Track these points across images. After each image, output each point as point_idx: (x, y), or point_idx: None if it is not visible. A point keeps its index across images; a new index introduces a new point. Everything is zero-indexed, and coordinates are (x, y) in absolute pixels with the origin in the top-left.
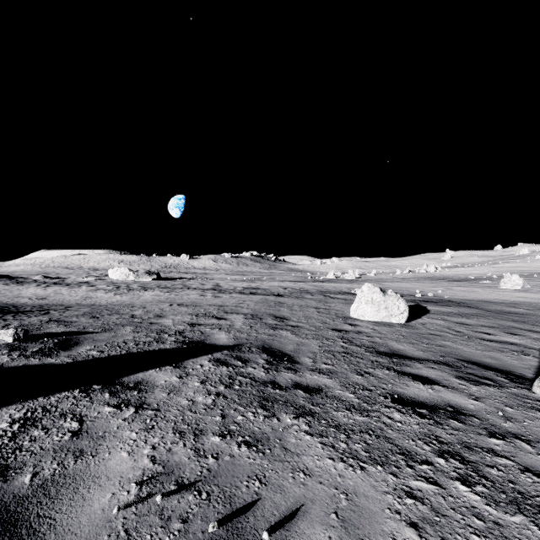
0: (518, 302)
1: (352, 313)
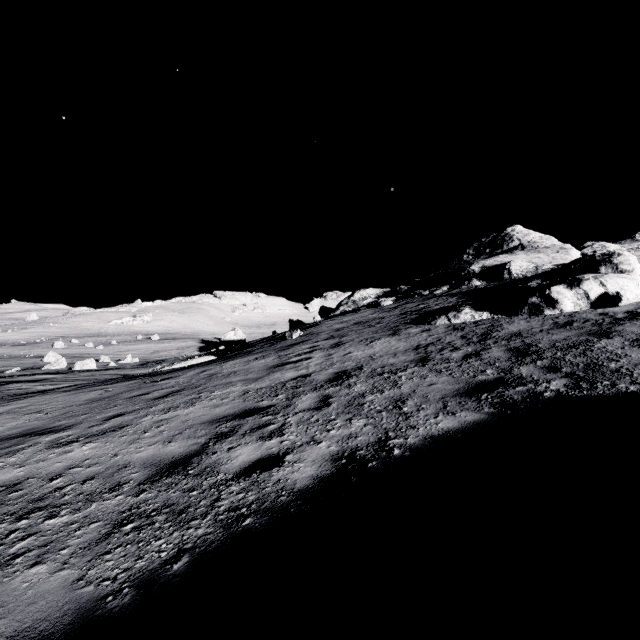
0: (74, 353)
1: (46, 361)
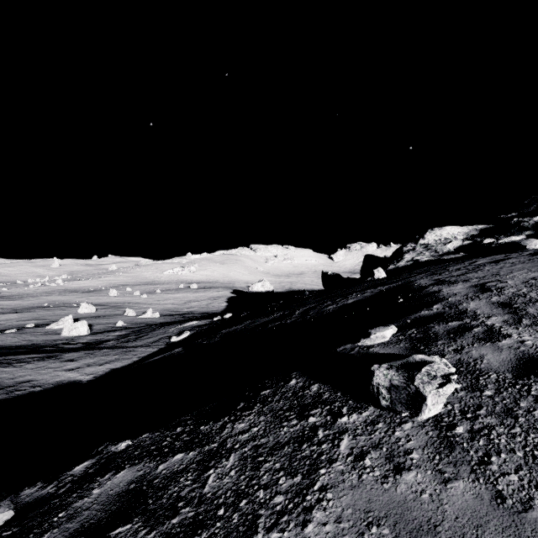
0: (118, 302)
1: (80, 312)
